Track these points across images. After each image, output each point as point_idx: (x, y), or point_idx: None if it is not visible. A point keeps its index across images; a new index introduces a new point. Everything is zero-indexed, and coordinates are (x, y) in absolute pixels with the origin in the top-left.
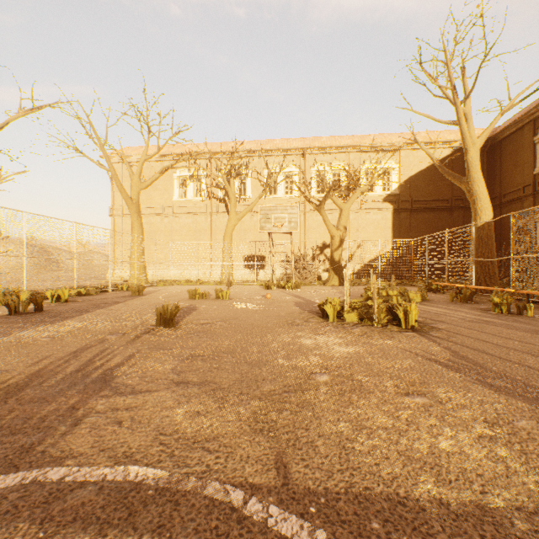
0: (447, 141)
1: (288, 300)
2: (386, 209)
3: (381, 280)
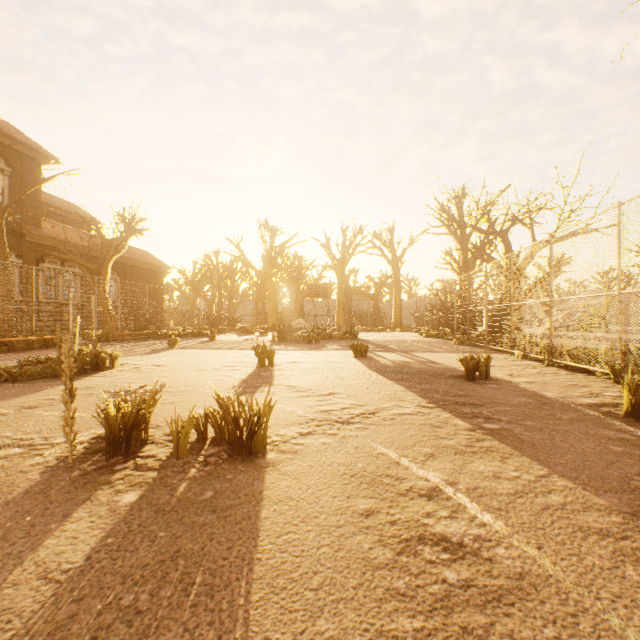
0: None
1: None
2: None
3: None
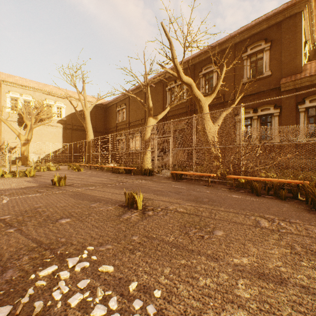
0: (89, 101)
1: None
2: (59, 127)
3: (54, 163)
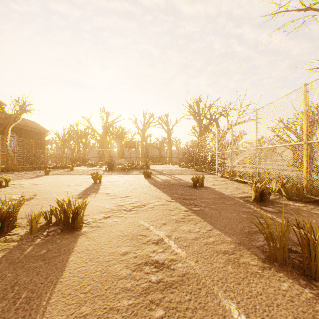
0: None
1: None
2: None
3: None
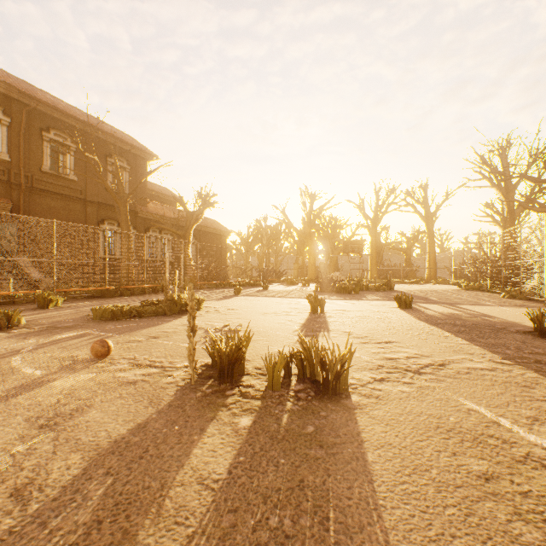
0: None
1: (89, 344)
2: None
3: None
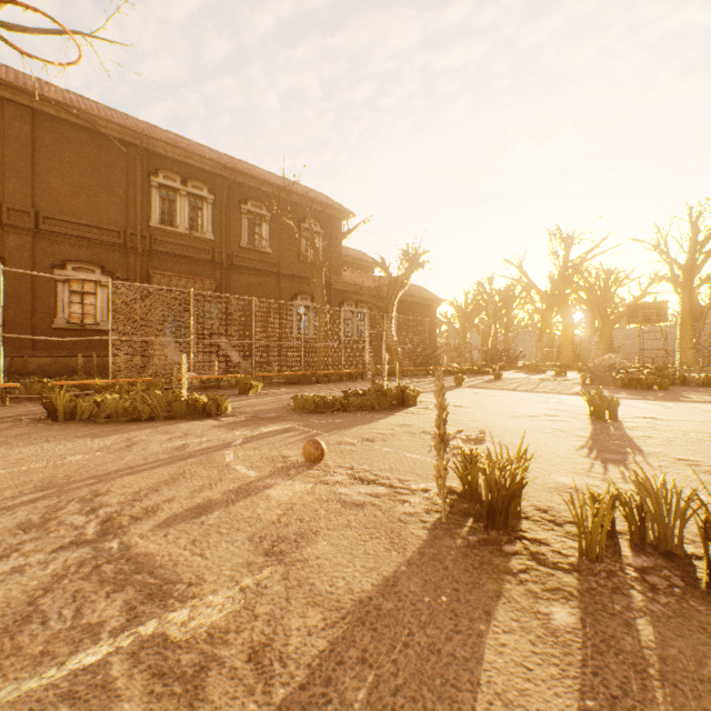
0: None
1: (297, 443)
2: None
3: None
